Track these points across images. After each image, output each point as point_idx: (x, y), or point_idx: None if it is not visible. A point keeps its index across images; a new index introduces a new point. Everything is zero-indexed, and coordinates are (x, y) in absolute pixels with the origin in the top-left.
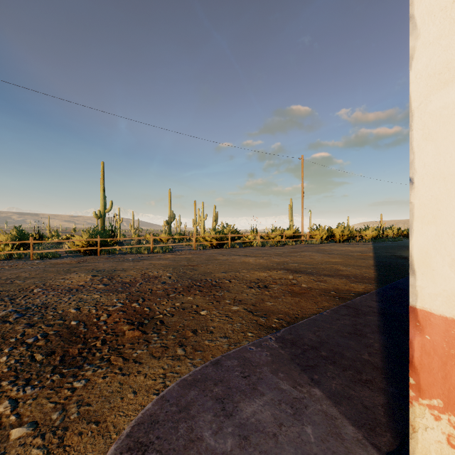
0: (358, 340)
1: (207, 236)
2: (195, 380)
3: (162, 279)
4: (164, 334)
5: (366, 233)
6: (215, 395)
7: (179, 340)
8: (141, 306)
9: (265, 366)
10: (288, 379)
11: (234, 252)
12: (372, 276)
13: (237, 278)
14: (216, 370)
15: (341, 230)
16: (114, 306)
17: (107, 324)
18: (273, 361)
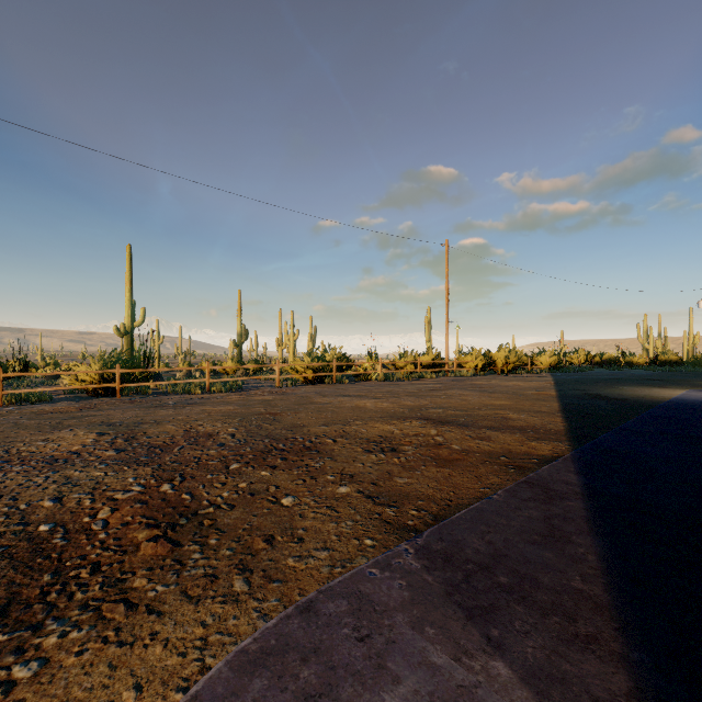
0: (559, 548)
1: (299, 365)
2: (264, 652)
3: (220, 438)
4: (214, 546)
5: (541, 360)
6: (303, 688)
7: (240, 558)
8: (177, 490)
9: (399, 612)
10: (445, 640)
11: (342, 391)
12: (561, 428)
13: (346, 435)
14: (306, 626)
15: (505, 355)
16: (126, 491)
17: (109, 529)
18: (413, 600)
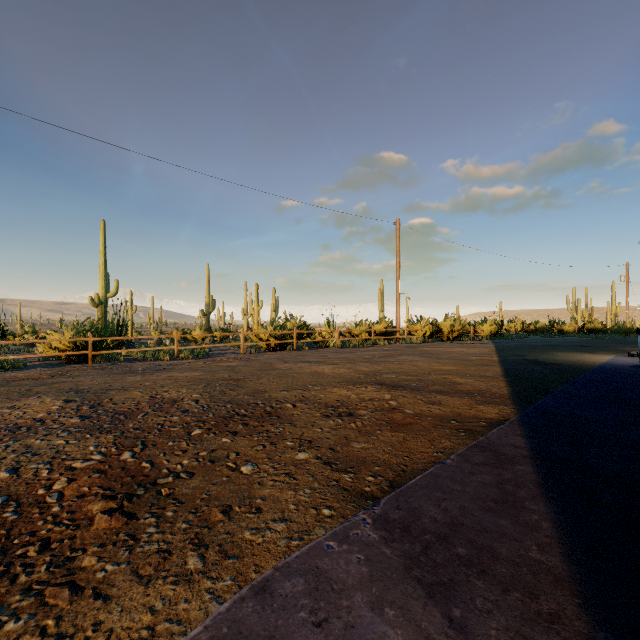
0: (513, 515)
1: (262, 333)
2: None
3: (184, 404)
4: (170, 518)
5: (483, 328)
6: None
7: (196, 531)
8: (138, 458)
9: (358, 590)
10: (405, 623)
11: (302, 357)
12: (505, 392)
13: (305, 400)
14: (261, 610)
15: (450, 324)
16: (86, 460)
17: (63, 501)
18: (372, 576)
